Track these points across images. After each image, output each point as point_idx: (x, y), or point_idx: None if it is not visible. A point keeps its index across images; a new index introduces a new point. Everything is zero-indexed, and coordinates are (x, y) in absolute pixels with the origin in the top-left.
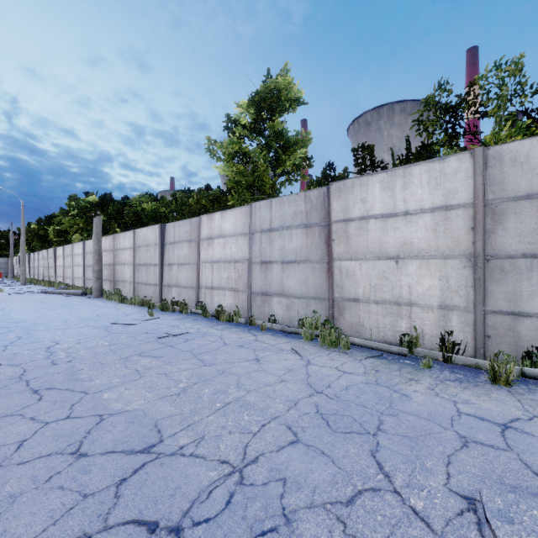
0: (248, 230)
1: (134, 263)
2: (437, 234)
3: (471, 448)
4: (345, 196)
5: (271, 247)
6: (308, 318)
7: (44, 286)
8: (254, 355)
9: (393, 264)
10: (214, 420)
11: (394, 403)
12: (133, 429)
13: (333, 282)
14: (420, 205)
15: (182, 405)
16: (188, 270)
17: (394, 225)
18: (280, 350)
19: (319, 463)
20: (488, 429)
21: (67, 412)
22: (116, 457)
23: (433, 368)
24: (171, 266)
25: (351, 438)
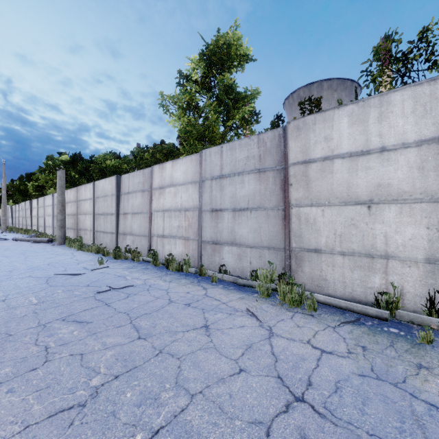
0: (198, 178)
1: (94, 213)
2: (425, 172)
3: None
4: (304, 134)
5: (222, 194)
6: (262, 269)
7: (20, 233)
8: (202, 319)
9: (365, 210)
10: None
11: (429, 429)
12: None
13: (290, 231)
14: (402, 139)
15: None
16: (141, 219)
17: (366, 165)
18: (233, 311)
19: None
20: None
21: None
22: None
23: (434, 343)
24: (126, 215)
25: None
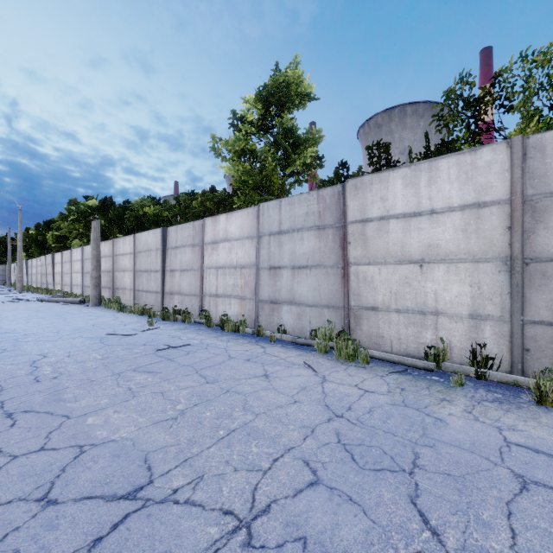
0: (255, 233)
1: (135, 269)
2: (468, 234)
3: (532, 492)
4: (362, 194)
5: (281, 251)
6: (321, 328)
7: (41, 294)
8: (262, 370)
9: (417, 269)
10: (216, 453)
11: (428, 429)
12: (117, 466)
13: (349, 289)
14: (448, 203)
15: (179, 433)
16: (191, 276)
17: (418, 226)
18: (291, 365)
19: (346, 514)
20: (548, 466)
21: (42, 442)
22: (92, 506)
23: (465, 386)
24: (174, 272)
25: (383, 477)
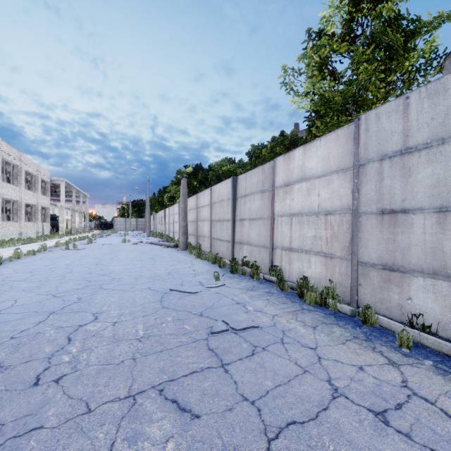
0: (350, 163)
1: (211, 219)
2: None
3: None
4: None
5: (408, 183)
6: None
7: (158, 238)
8: None
9: None
10: None
11: None
12: None
13: None
14: None
15: None
16: (260, 225)
17: None
18: None
19: None
20: None
21: None
22: None
23: None
24: (243, 221)
25: None
